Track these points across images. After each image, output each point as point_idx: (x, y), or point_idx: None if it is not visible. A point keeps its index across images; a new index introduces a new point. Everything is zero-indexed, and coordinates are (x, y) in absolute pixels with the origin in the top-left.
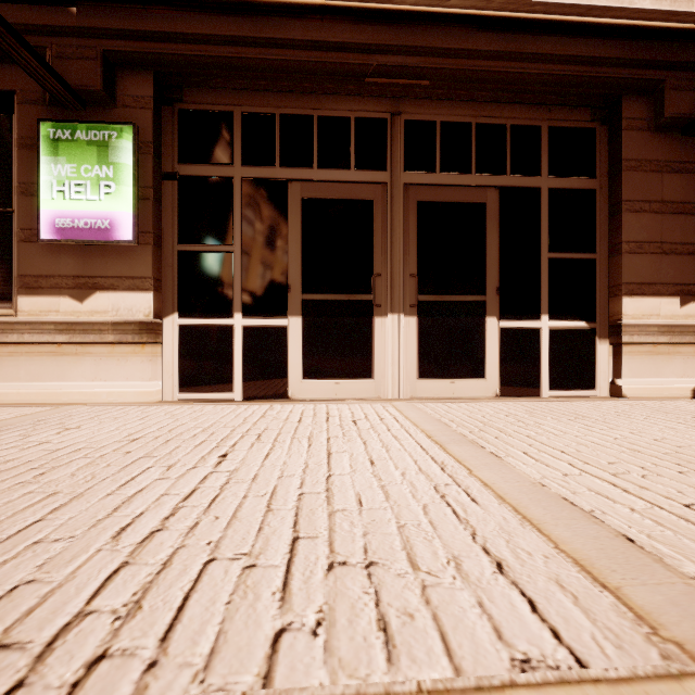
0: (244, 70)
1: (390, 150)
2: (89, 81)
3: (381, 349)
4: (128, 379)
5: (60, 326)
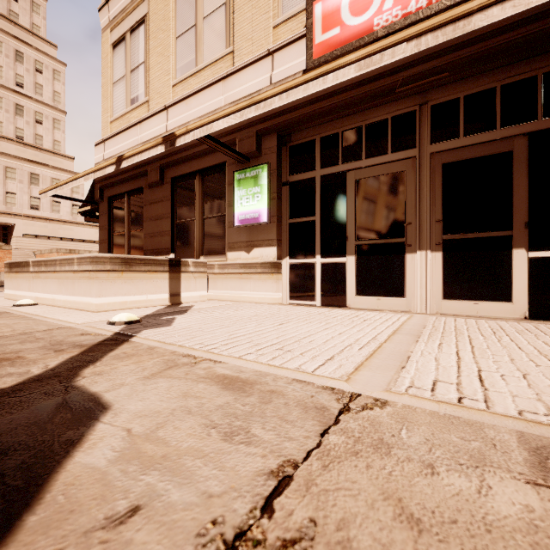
0: (319, 115)
1: (418, 132)
2: (251, 148)
3: (411, 276)
4: (266, 291)
5: (241, 265)
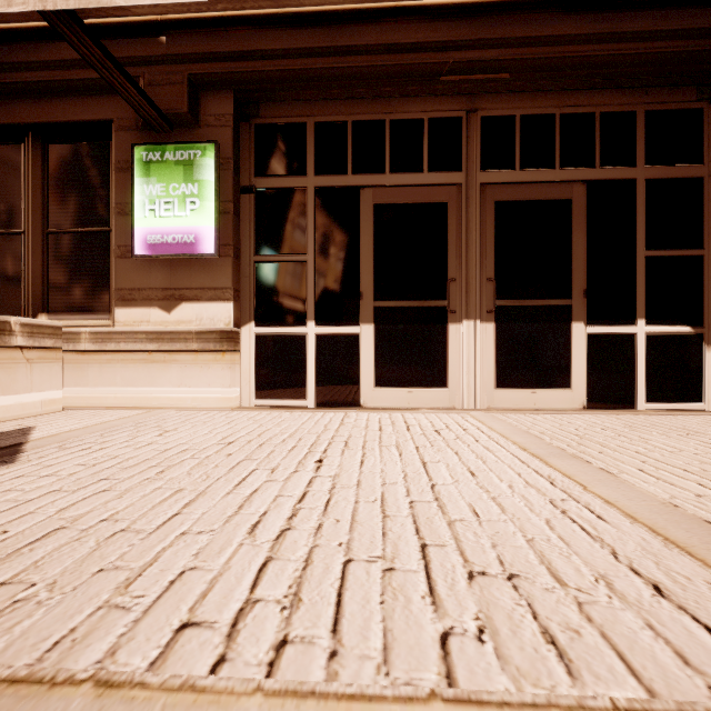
0: (318, 80)
1: (465, 149)
2: (176, 105)
3: (456, 356)
4: (210, 385)
5: (150, 335)
